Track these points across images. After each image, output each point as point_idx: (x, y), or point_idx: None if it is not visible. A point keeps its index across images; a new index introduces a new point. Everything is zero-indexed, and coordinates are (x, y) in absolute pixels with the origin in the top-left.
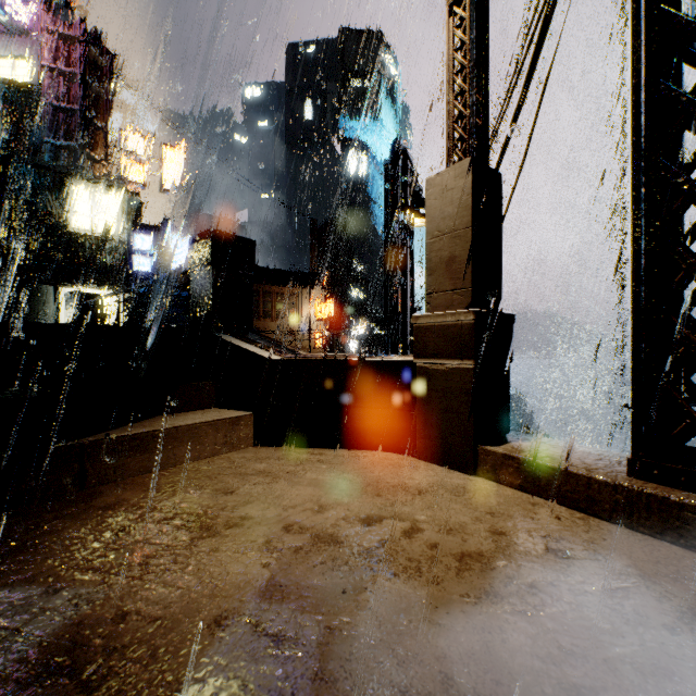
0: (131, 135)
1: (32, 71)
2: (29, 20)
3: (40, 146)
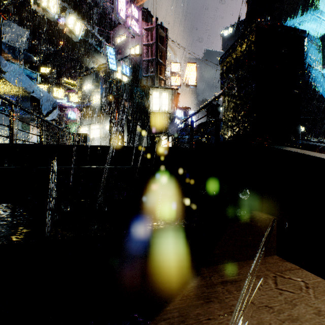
0: (174, 64)
1: (140, 49)
2: (139, 28)
3: (142, 78)
